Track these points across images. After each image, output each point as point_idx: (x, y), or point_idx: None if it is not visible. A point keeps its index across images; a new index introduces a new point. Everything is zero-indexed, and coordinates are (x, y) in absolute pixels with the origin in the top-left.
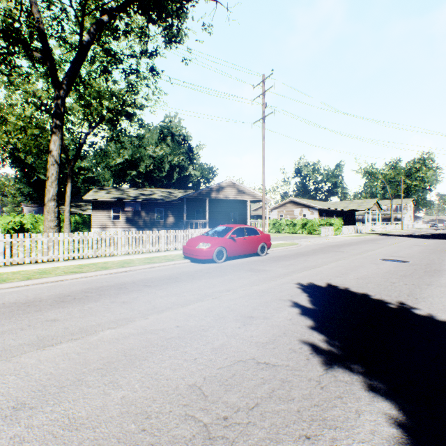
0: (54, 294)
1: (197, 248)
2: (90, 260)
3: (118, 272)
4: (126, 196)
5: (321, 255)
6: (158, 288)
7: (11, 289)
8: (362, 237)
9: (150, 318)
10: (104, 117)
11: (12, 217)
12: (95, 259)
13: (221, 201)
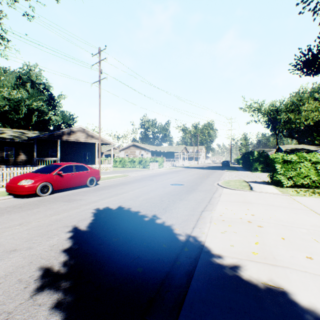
0: None
1: (19, 185)
2: None
3: None
4: None
5: (137, 183)
6: None
7: None
8: (174, 169)
9: None
10: None
11: None
12: None
13: (73, 142)
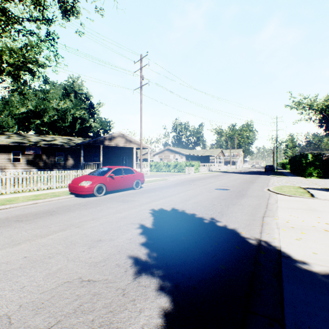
0: None
1: (80, 185)
2: None
3: None
4: (27, 141)
5: (179, 187)
6: (29, 222)
7: None
8: (211, 174)
9: (0, 253)
10: (4, 69)
11: None
12: None
13: (113, 147)
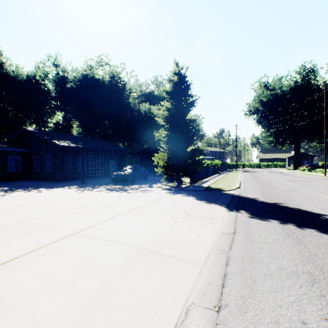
0: None
1: None
2: None
3: None
4: None
5: None
6: None
7: None
8: None
9: None
10: None
11: None
12: None
13: None
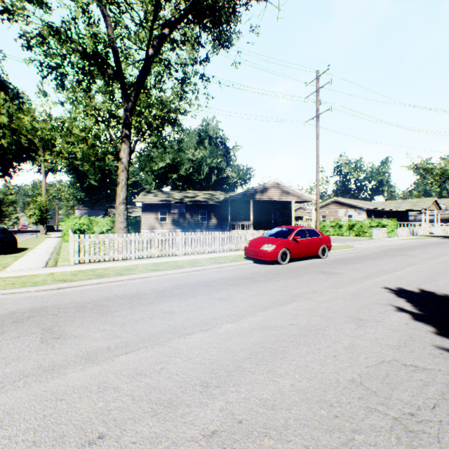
0: (152, 289)
1: (261, 249)
2: (160, 259)
3: (192, 271)
4: (172, 199)
5: (388, 259)
6: (242, 287)
7: (111, 283)
8: (423, 240)
9: (258, 315)
10: (152, 124)
11: (78, 219)
12: (162, 258)
13: (263, 202)
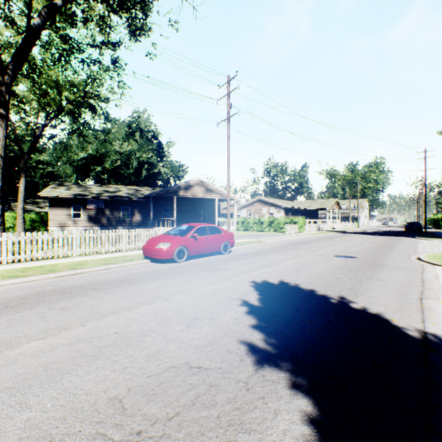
0: None
1: (157, 248)
2: (38, 263)
3: (68, 275)
4: (88, 193)
5: (281, 252)
6: (107, 291)
7: None
8: (323, 234)
9: (88, 325)
10: (64, 108)
11: None
12: (44, 261)
13: (189, 199)
